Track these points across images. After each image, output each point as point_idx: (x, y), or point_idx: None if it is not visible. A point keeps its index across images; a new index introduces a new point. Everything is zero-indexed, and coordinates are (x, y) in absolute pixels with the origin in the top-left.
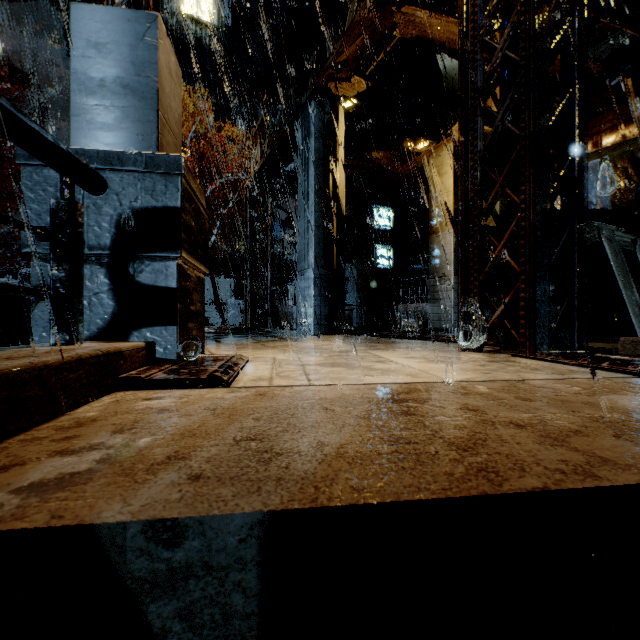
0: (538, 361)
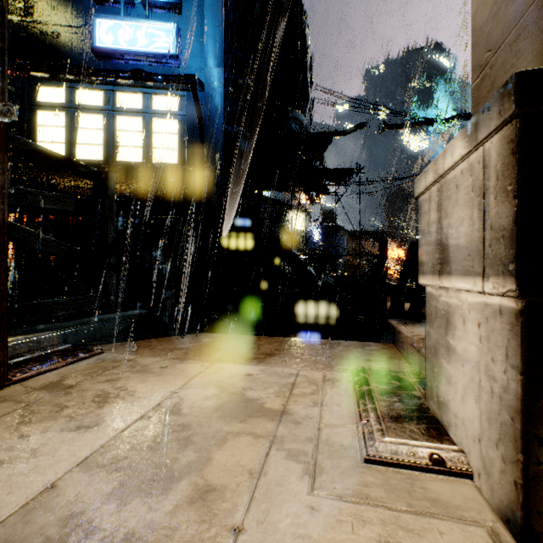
0: (31, 380)
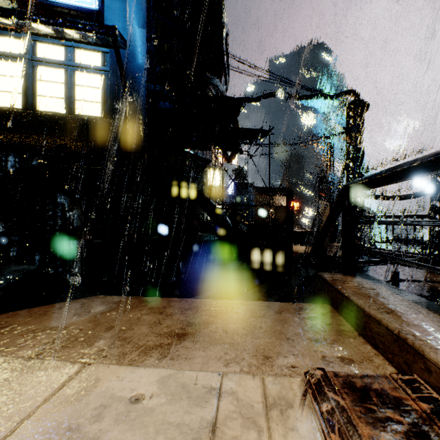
0: None
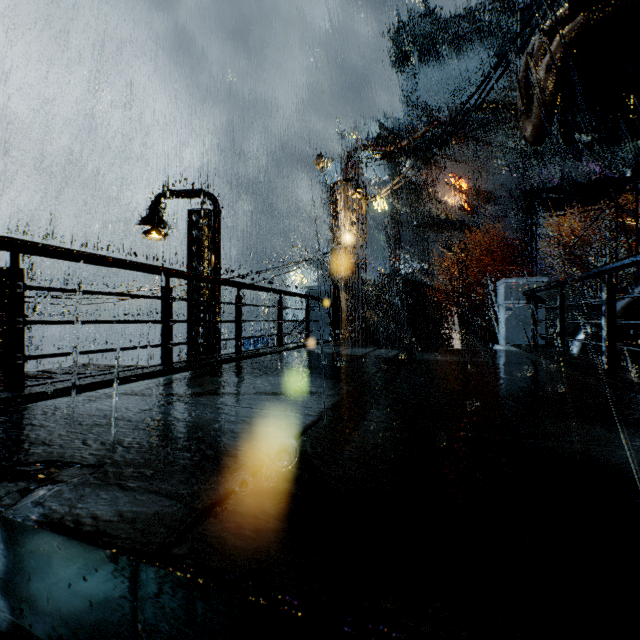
0: None
